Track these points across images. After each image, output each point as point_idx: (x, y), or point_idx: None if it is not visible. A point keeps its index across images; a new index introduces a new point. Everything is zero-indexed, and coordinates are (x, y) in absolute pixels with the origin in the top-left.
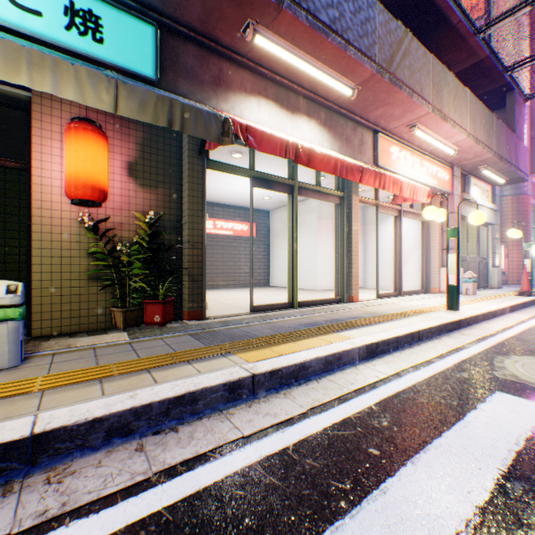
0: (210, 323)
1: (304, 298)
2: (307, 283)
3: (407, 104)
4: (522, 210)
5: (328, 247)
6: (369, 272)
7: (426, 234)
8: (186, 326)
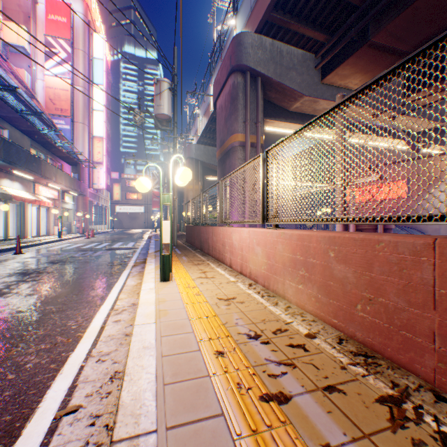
0: None
1: None
2: None
3: (48, 181)
4: (86, 202)
5: None
6: None
7: (50, 213)
8: None
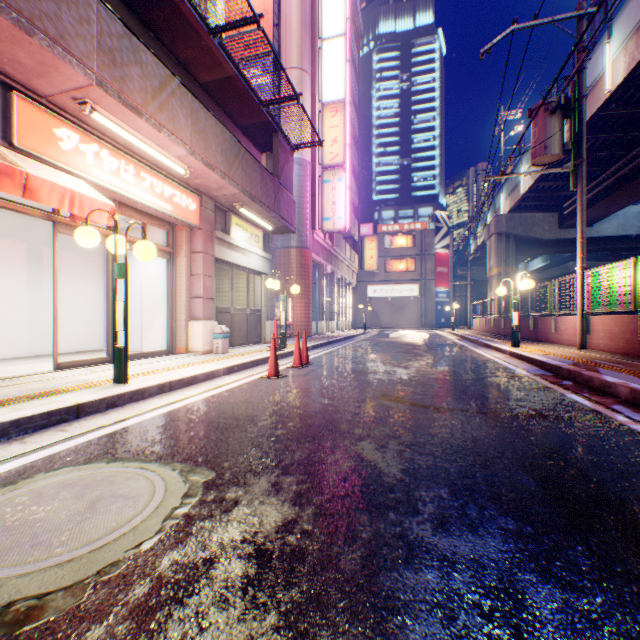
0: None
1: None
2: None
3: (33, 47)
4: (305, 263)
5: (19, 287)
6: None
7: (173, 277)
8: None
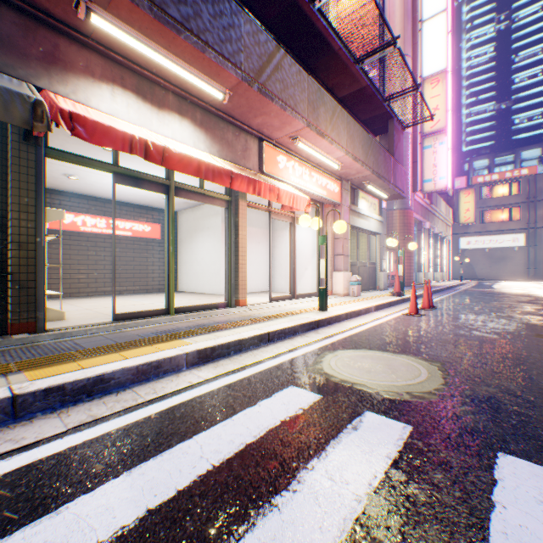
0: (39, 337)
1: (199, 303)
2: (213, 288)
3: (283, 117)
4: (407, 222)
5: None
6: (276, 276)
7: None
8: (2, 342)
